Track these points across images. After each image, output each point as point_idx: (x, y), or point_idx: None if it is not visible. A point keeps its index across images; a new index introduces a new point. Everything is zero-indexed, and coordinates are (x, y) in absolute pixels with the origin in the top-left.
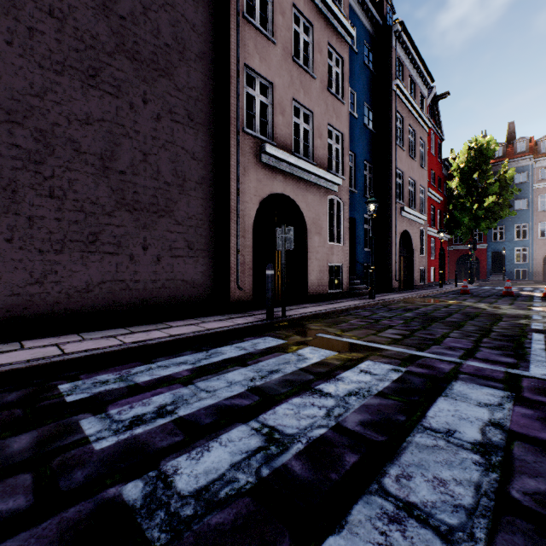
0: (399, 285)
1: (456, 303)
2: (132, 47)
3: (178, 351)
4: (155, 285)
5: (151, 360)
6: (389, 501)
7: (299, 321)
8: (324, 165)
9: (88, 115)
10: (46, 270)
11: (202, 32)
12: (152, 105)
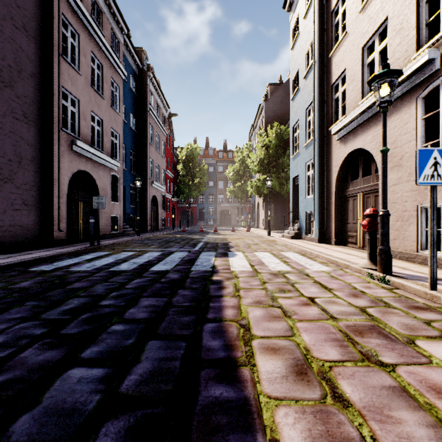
0: (151, 228)
1: (180, 236)
2: None
3: (61, 259)
4: (2, 229)
5: (54, 262)
6: (164, 262)
7: (107, 246)
8: (109, 154)
9: None
10: None
11: (33, 60)
12: None
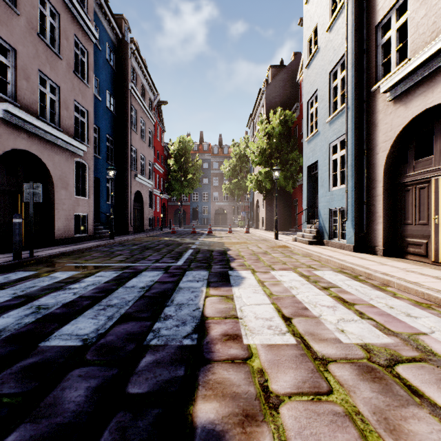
0: (134, 229)
1: (166, 239)
2: None
3: None
4: None
5: None
6: (102, 306)
7: (48, 259)
8: (71, 133)
9: None
10: None
11: None
12: None
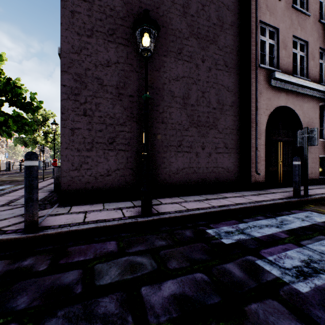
0: None
1: None
2: (197, 31)
3: (252, 216)
4: (208, 170)
5: (241, 220)
6: None
7: (319, 200)
8: (316, 80)
9: (177, 76)
10: (160, 161)
11: (232, 9)
12: (206, 62)
